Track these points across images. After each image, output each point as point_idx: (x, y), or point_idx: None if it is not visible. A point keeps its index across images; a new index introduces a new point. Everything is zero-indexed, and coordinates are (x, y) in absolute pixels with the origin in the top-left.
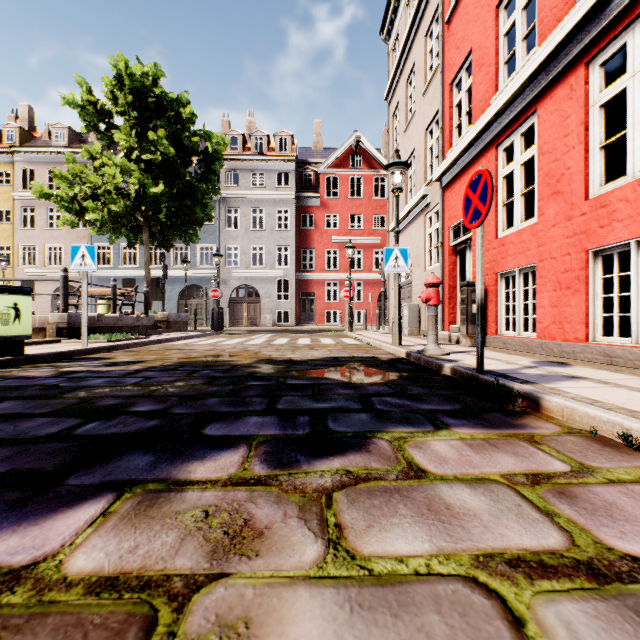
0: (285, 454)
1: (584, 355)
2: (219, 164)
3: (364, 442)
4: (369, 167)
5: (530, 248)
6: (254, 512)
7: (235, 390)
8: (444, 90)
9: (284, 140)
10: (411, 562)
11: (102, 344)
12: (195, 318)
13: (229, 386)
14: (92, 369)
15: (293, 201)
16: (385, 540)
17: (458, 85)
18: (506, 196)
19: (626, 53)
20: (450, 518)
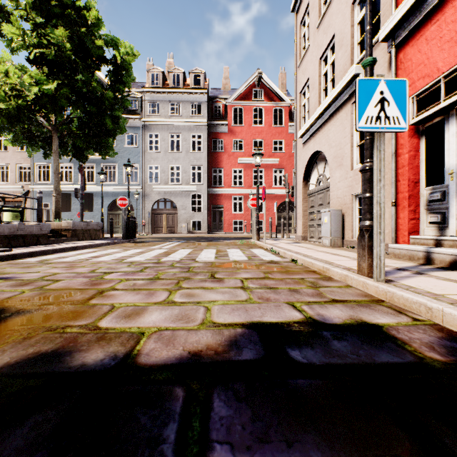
0: None
1: None
2: (130, 77)
3: None
4: (269, 100)
5: None
6: None
7: None
8: None
9: (197, 76)
10: None
11: None
12: (111, 226)
13: None
14: None
15: (205, 127)
16: None
17: None
18: None
19: None
20: None
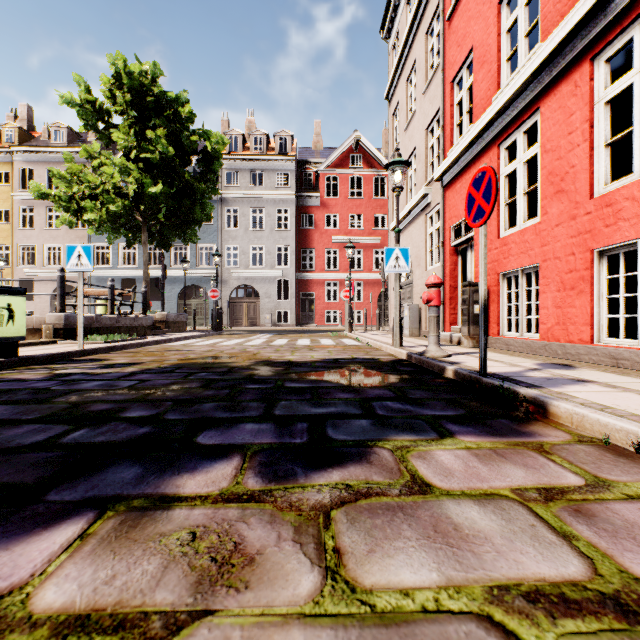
0: (281, 465)
1: (589, 357)
2: (218, 163)
3: (365, 452)
4: (369, 167)
5: (533, 248)
6: (245, 534)
7: (231, 394)
8: (445, 88)
9: (284, 140)
10: (418, 596)
11: (99, 345)
12: (194, 318)
13: (225, 390)
14: (86, 371)
15: (293, 201)
16: (388, 568)
17: (459, 83)
18: (508, 195)
19: (629, 51)
20: (459, 541)
